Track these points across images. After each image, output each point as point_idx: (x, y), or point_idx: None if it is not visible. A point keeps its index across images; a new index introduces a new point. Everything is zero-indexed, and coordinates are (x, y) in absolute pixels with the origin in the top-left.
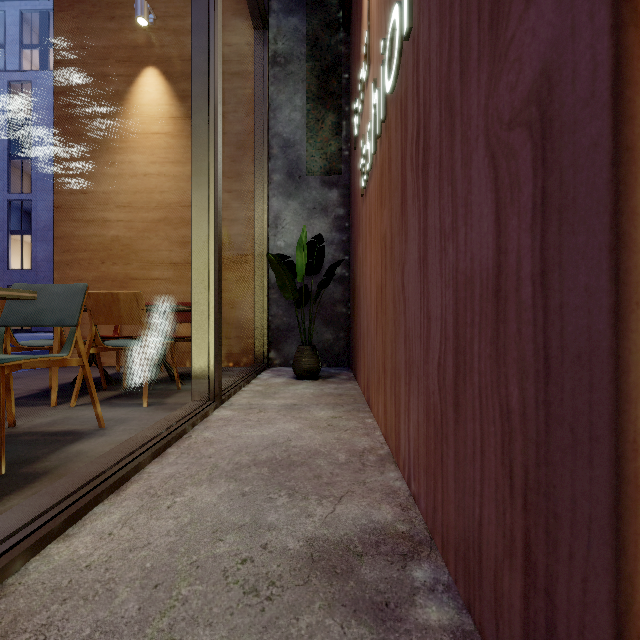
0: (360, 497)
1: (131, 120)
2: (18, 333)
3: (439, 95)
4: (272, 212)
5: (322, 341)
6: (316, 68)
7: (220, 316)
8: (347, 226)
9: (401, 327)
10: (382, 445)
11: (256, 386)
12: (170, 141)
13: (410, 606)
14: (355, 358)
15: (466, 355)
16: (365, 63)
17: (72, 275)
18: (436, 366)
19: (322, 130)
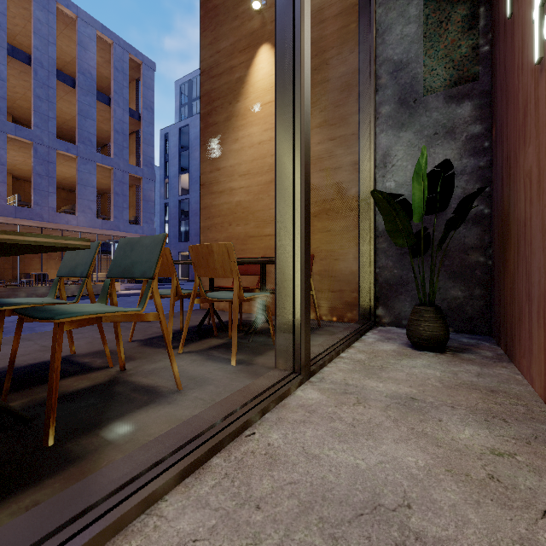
0: None
1: (249, 98)
2: None
3: None
4: (379, 150)
5: (447, 299)
6: None
7: (308, 267)
8: (486, 146)
9: None
10: None
11: (357, 352)
12: None
13: None
14: (509, 328)
15: None
16: None
17: (211, 237)
18: None
19: (447, 32)
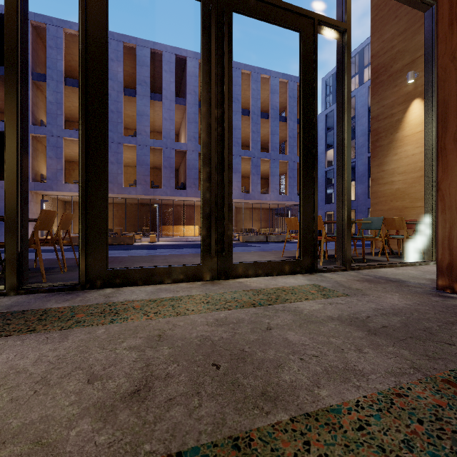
0: None
1: (405, 130)
2: None
3: None
4: None
5: None
6: None
7: None
8: None
9: None
10: None
11: None
12: None
13: None
14: None
15: None
16: None
17: (378, 208)
18: None
19: None
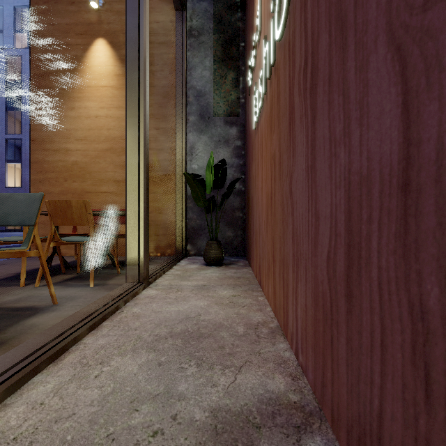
0: (256, 367)
1: (86, 77)
2: (12, 232)
3: (328, 19)
4: (188, 143)
5: (225, 237)
6: (220, 39)
7: (148, 218)
8: (243, 154)
9: (289, 226)
10: (272, 319)
11: (176, 271)
12: (114, 92)
13: None
14: (249, 250)
15: (361, 250)
16: (257, 28)
17: (43, 189)
18: (325, 259)
19: (225, 84)
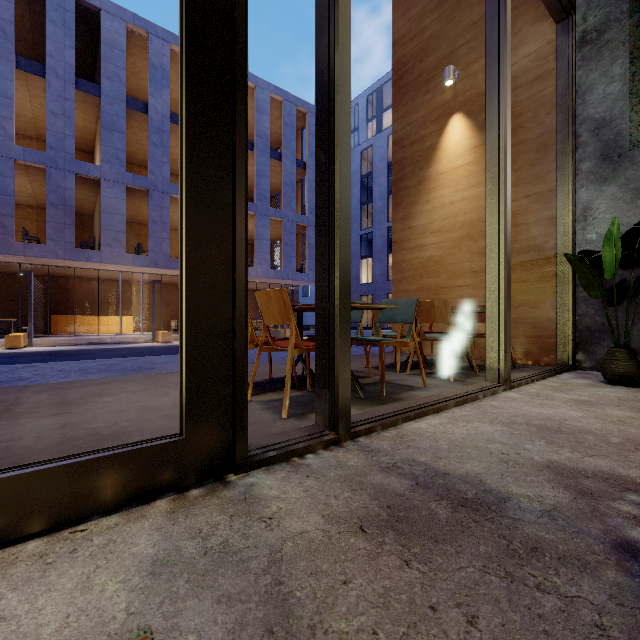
0: (613, 460)
1: (440, 163)
2: (365, 329)
3: None
4: (579, 205)
5: None
6: None
7: (509, 316)
8: None
9: None
10: None
11: (550, 382)
12: (471, 169)
13: (609, 500)
14: None
15: None
16: None
17: (402, 288)
18: None
19: None
